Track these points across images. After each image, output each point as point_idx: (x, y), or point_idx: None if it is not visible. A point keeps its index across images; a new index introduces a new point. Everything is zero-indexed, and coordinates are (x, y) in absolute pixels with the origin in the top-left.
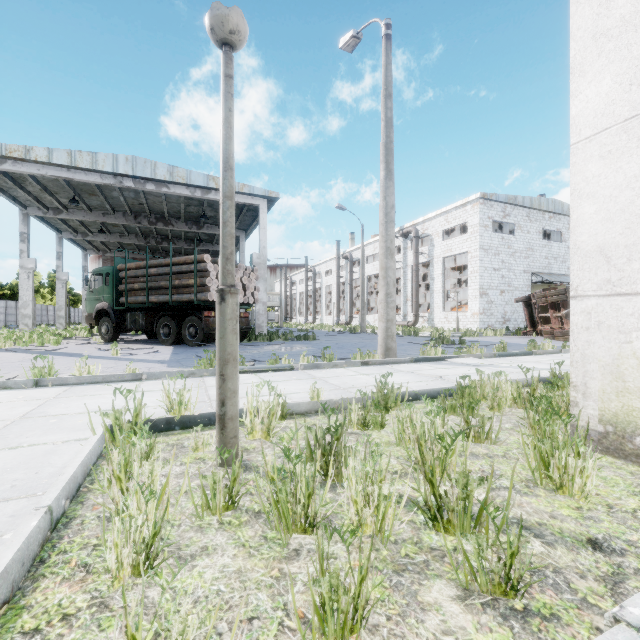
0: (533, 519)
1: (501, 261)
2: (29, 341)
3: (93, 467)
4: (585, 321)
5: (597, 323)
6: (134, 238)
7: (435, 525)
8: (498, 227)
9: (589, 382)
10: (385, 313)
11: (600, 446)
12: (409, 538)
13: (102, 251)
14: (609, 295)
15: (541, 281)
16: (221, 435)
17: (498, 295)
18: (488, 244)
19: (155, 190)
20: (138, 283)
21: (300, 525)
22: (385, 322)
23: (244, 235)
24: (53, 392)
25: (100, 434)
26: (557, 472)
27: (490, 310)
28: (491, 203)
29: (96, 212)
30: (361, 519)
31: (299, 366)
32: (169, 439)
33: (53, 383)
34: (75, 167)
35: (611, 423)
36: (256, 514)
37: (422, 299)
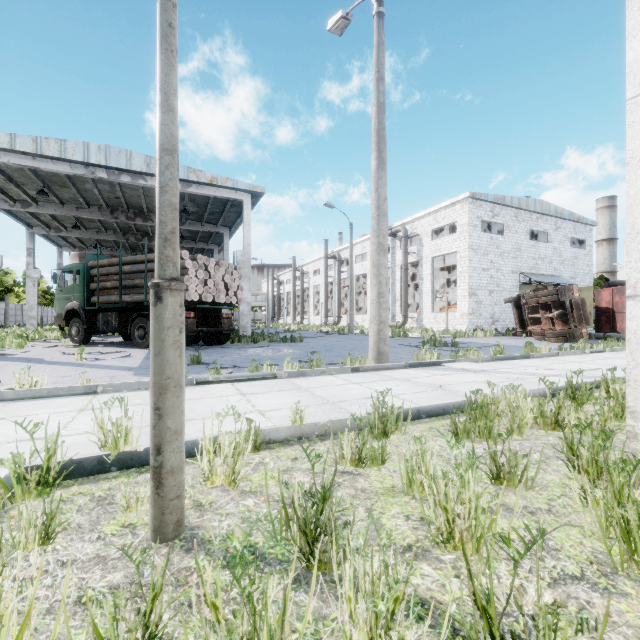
0: None
1: (490, 261)
2: None
3: None
4: None
5: None
6: (112, 234)
7: None
8: (486, 227)
9: None
10: (377, 314)
11: None
12: None
13: (78, 248)
14: None
15: (529, 281)
16: (156, 496)
17: (487, 295)
18: (477, 244)
19: (131, 182)
20: (111, 281)
21: None
22: (377, 324)
23: (228, 232)
24: None
25: None
26: None
27: (479, 310)
28: (480, 203)
29: (69, 206)
30: None
31: (283, 374)
32: (97, 488)
33: None
34: (41, 155)
35: None
36: None
37: (410, 299)
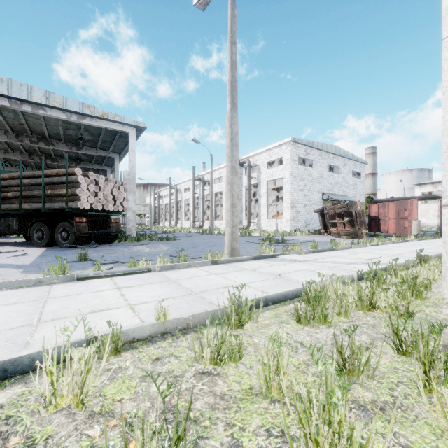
0: None
1: (304, 184)
2: None
3: None
4: None
5: None
6: (18, 155)
7: None
8: (301, 162)
9: None
10: (231, 220)
11: None
12: None
13: None
14: None
15: (328, 199)
16: None
17: (302, 207)
18: (296, 173)
19: (32, 111)
20: (12, 192)
21: None
22: (231, 227)
23: (118, 157)
24: None
25: None
26: None
27: (297, 217)
28: (298, 145)
29: None
30: None
31: (156, 268)
32: None
33: None
34: None
35: None
36: None
37: (252, 210)
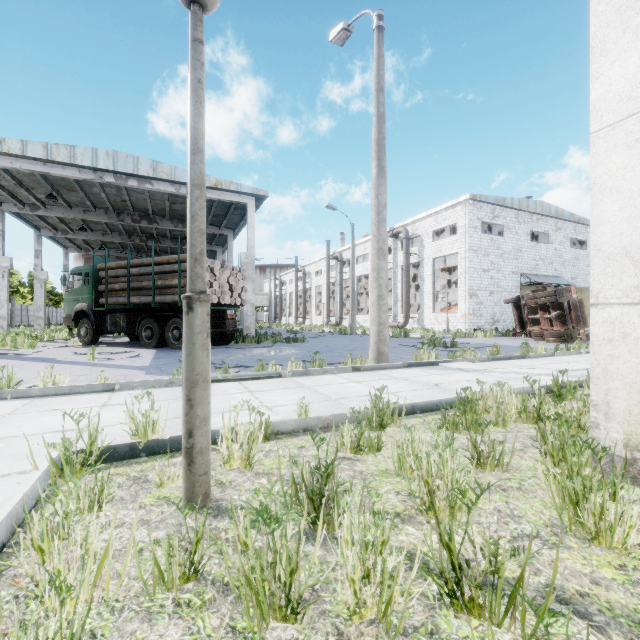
0: (572, 586)
1: (490, 262)
2: (1, 344)
3: (29, 514)
4: (607, 332)
5: (622, 335)
6: (117, 236)
7: (453, 603)
8: (487, 228)
9: (612, 401)
10: (377, 316)
11: (626, 474)
12: (421, 624)
13: (84, 249)
14: (637, 303)
15: (529, 282)
16: (188, 472)
17: (487, 296)
18: (478, 245)
19: (138, 186)
20: (119, 283)
21: (280, 610)
22: (377, 325)
23: (232, 234)
24: (10, 407)
25: (44, 469)
26: (592, 519)
27: (479, 311)
28: (480, 204)
29: (76, 209)
30: (359, 601)
31: (287, 373)
32: (131, 470)
33: (12, 395)
34: (51, 161)
35: (639, 449)
36: (225, 587)
37: (412, 300)
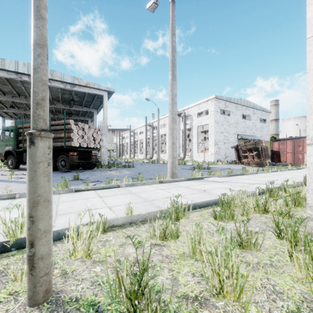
0: None
1: (224, 128)
2: None
3: None
4: None
5: None
6: None
7: None
8: (222, 112)
9: None
10: (172, 153)
11: None
12: None
13: (14, 118)
14: None
15: (242, 138)
16: (30, 275)
17: (223, 145)
18: (218, 120)
19: None
20: None
21: None
22: (172, 158)
23: (96, 111)
24: None
25: None
26: None
27: (219, 152)
28: (219, 100)
29: (7, 95)
30: None
31: (123, 185)
32: None
33: None
34: None
35: None
36: None
37: (186, 146)
